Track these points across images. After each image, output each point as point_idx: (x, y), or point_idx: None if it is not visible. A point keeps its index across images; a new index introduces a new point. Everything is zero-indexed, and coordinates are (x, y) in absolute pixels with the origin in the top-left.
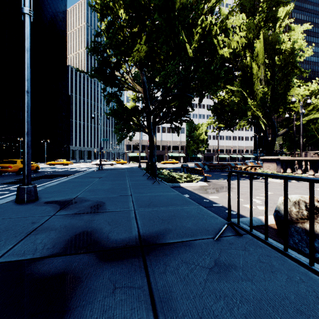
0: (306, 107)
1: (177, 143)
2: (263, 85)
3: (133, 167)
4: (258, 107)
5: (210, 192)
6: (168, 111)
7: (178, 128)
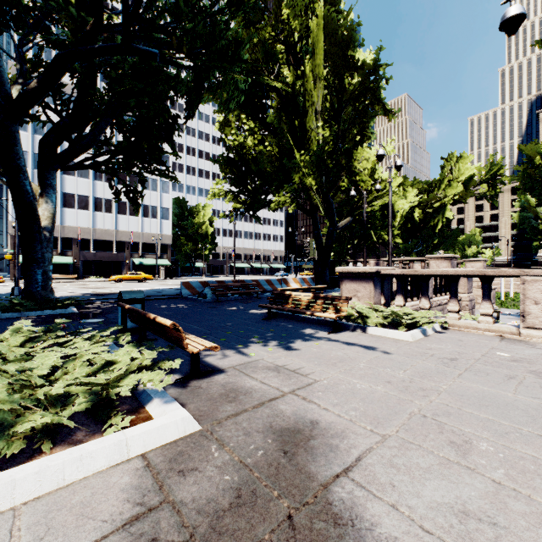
0: (375, 184)
1: (153, 238)
2: (320, 126)
3: (3, 294)
4: (312, 168)
5: None
6: (96, 131)
7: (137, 192)
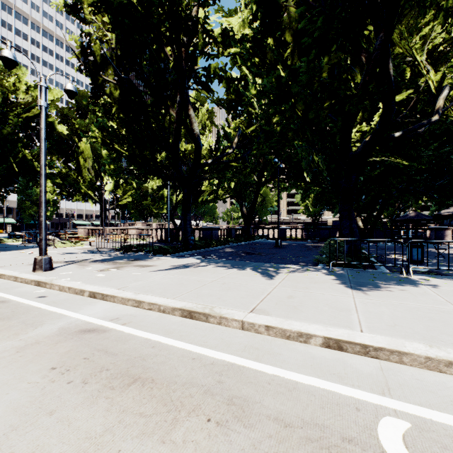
0: (127, 192)
1: (1, 204)
2: (93, 172)
3: None
4: (89, 188)
5: (27, 244)
6: None
7: (4, 196)
